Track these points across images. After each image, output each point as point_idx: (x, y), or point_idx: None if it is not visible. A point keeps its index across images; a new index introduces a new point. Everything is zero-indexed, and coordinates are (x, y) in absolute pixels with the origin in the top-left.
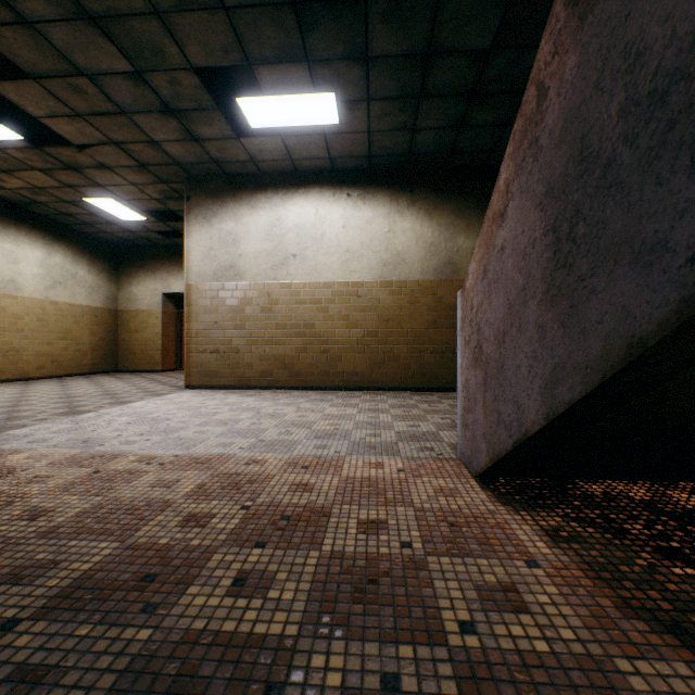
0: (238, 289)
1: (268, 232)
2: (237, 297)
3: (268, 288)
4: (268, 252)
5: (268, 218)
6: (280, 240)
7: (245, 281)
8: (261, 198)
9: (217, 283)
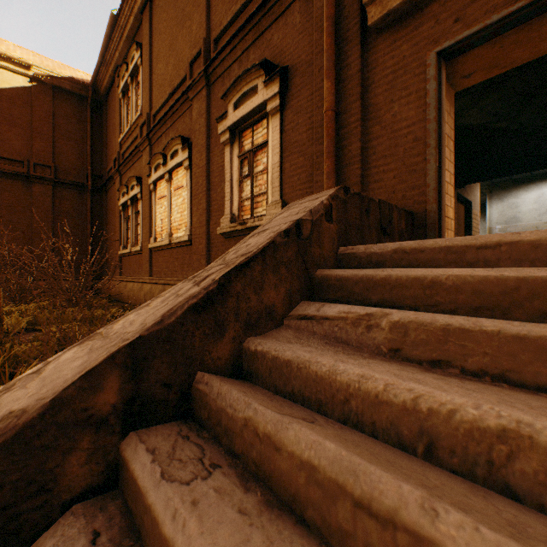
0: (517, 227)
1: (535, 200)
2: (517, 230)
3: (535, 224)
4: (535, 209)
5: (535, 194)
6: (543, 203)
7: (522, 223)
8: (531, 186)
9: (506, 225)
